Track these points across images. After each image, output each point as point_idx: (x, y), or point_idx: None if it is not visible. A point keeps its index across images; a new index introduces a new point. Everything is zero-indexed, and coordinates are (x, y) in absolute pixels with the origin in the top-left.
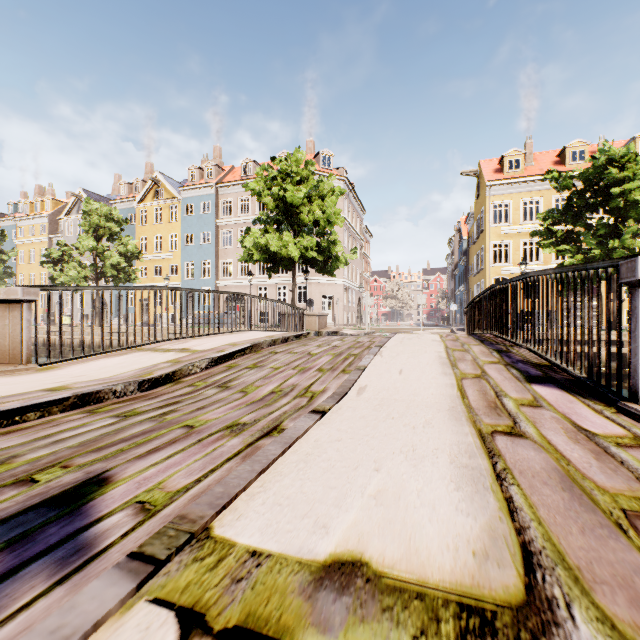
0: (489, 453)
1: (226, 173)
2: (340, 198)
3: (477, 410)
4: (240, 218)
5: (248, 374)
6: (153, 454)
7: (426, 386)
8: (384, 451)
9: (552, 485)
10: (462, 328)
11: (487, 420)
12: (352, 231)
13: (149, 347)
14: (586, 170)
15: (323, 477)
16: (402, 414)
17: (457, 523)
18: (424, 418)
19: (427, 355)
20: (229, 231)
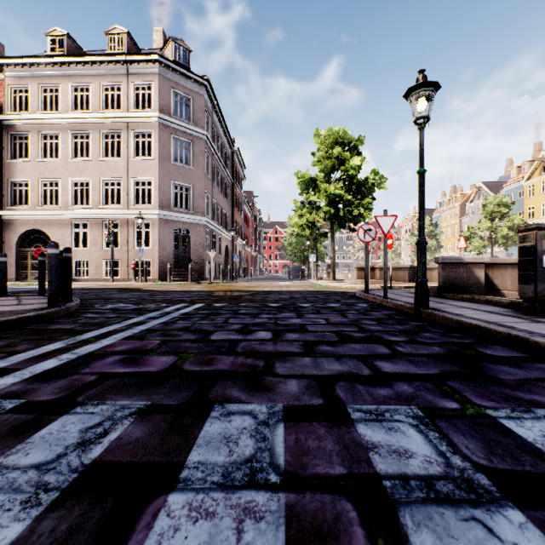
0: None
1: None
2: None
3: None
4: None
5: None
6: None
7: None
8: None
9: None
10: None
11: None
12: None
13: None
14: None
15: None
16: None
17: None
18: None
19: None
20: None
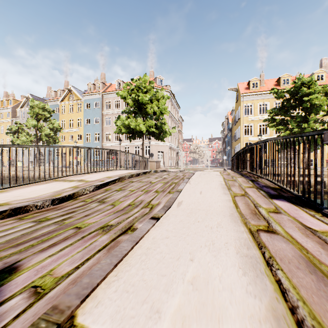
0: (258, 245)
1: (107, 87)
2: (167, 101)
3: (246, 215)
4: (115, 110)
5: (116, 194)
6: (51, 248)
7: (215, 201)
8: (195, 245)
9: (302, 269)
10: (229, 168)
11: (252, 222)
12: (173, 118)
13: (62, 179)
14: (291, 88)
15: (157, 266)
16: (204, 219)
17: (249, 304)
18: (216, 221)
19: (214, 183)
20: (109, 117)
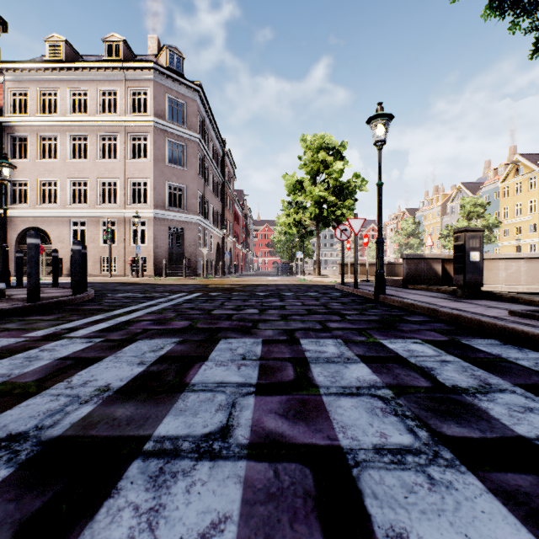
0: None
1: None
2: None
3: None
4: None
5: None
6: None
7: None
8: None
9: None
10: None
11: None
12: None
13: None
14: None
15: None
16: None
17: None
18: None
19: None
20: None
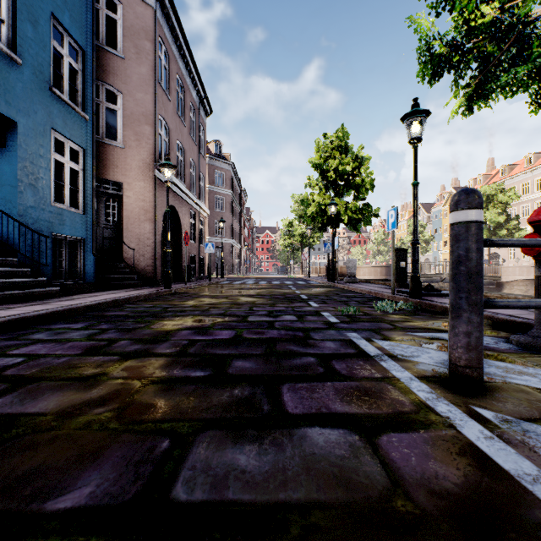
0: None
1: (492, 176)
2: None
3: None
4: None
5: None
6: None
7: None
8: None
9: None
10: None
11: None
12: None
13: None
14: None
15: None
16: None
17: None
18: None
19: None
20: None
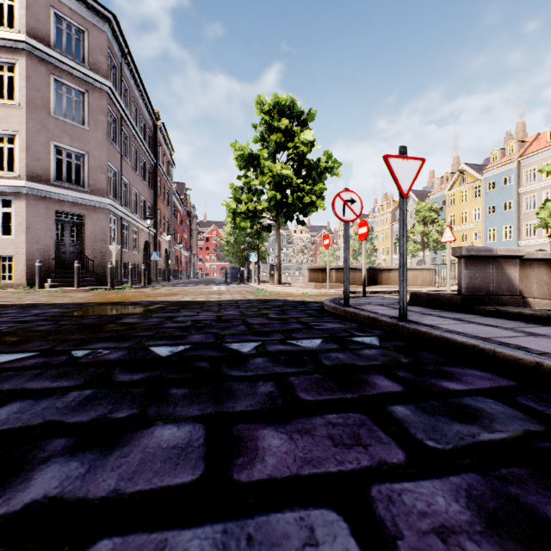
0: None
1: (529, 144)
2: None
3: None
4: (544, 182)
5: None
6: None
7: None
8: None
9: None
10: None
11: None
12: None
13: None
14: None
15: None
16: None
17: None
18: None
19: None
20: (532, 196)
